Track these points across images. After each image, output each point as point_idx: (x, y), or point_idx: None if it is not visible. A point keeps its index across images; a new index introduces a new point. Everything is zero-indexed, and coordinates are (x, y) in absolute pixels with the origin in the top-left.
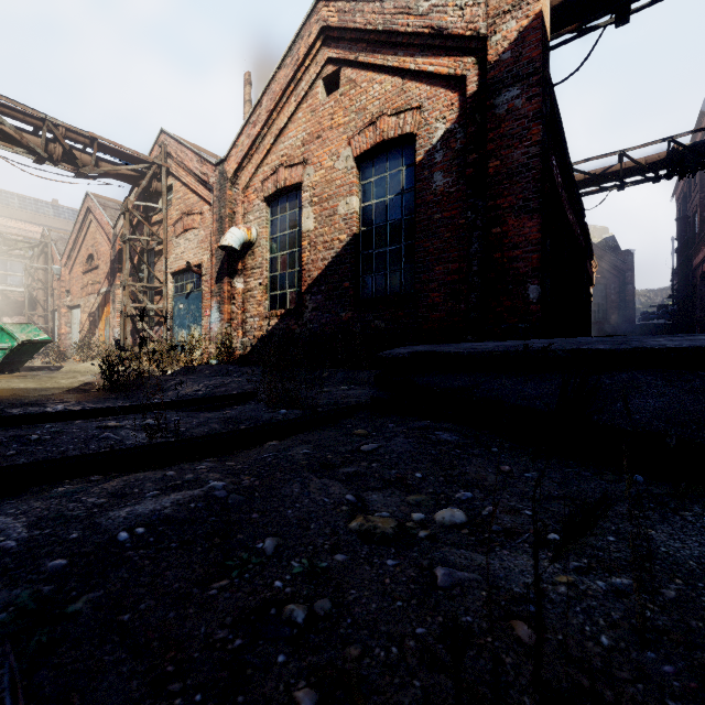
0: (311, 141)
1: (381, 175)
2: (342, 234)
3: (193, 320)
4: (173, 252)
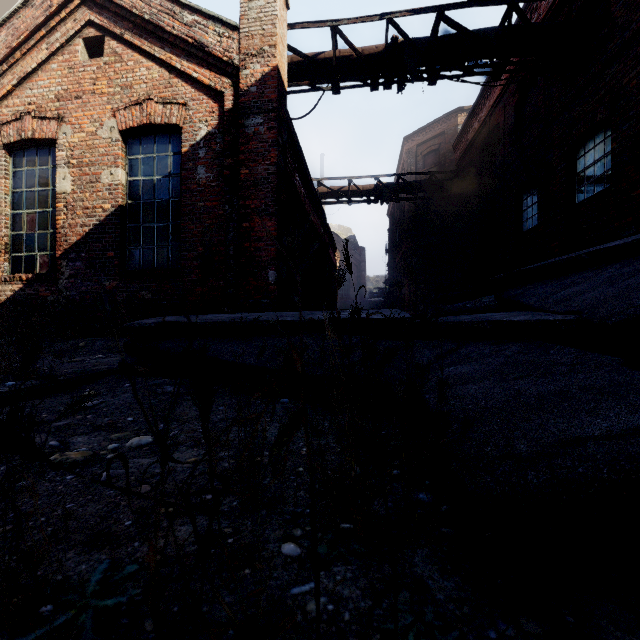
0: (68, 99)
1: (149, 155)
2: (105, 203)
3: None
4: None
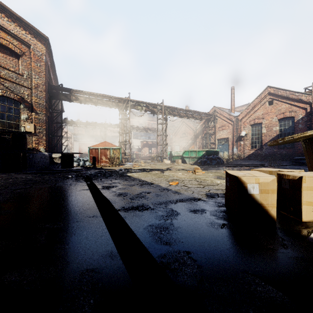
0: (264, 114)
1: (284, 123)
2: (274, 134)
3: (225, 150)
4: (218, 134)
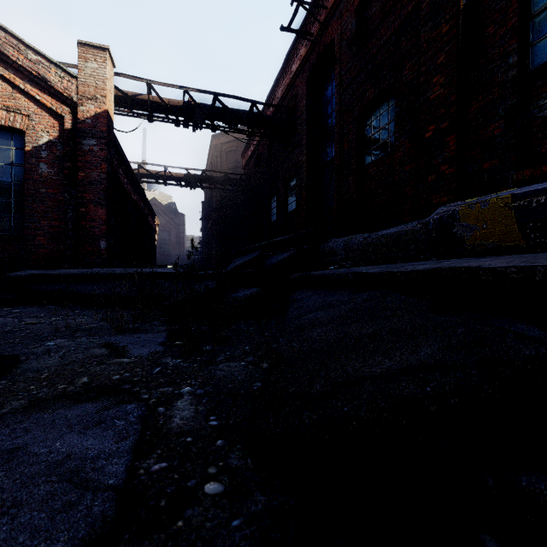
0: None
1: None
2: None
3: None
4: None
